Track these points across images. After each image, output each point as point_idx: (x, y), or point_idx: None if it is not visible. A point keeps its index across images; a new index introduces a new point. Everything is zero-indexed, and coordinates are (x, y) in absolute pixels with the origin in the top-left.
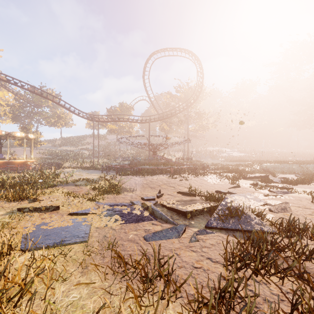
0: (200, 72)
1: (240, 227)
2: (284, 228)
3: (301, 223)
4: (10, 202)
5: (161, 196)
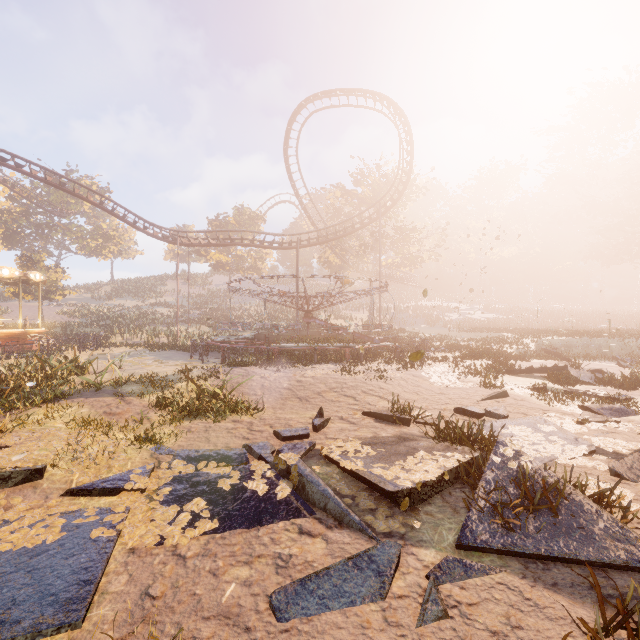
0: (407, 142)
1: (565, 550)
2: None
3: None
4: None
5: (324, 426)
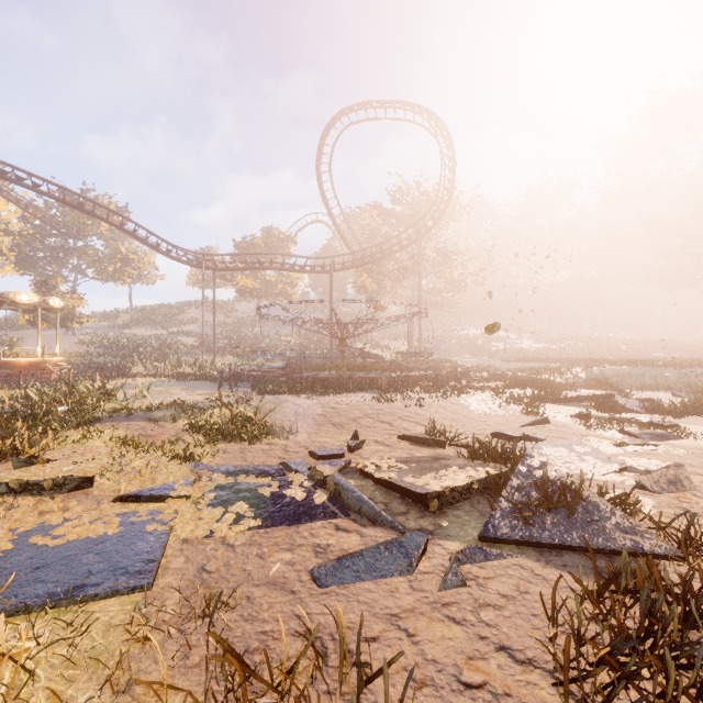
0: (449, 157)
1: (577, 540)
2: (698, 543)
3: None
4: None
5: (360, 448)
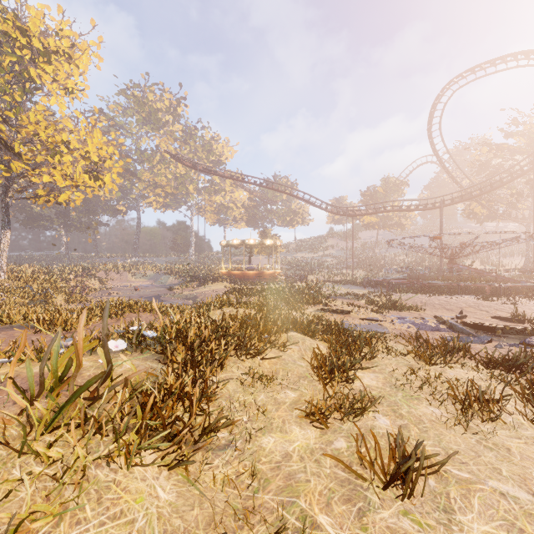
0: None
1: None
2: None
3: None
4: (307, 305)
5: (463, 319)
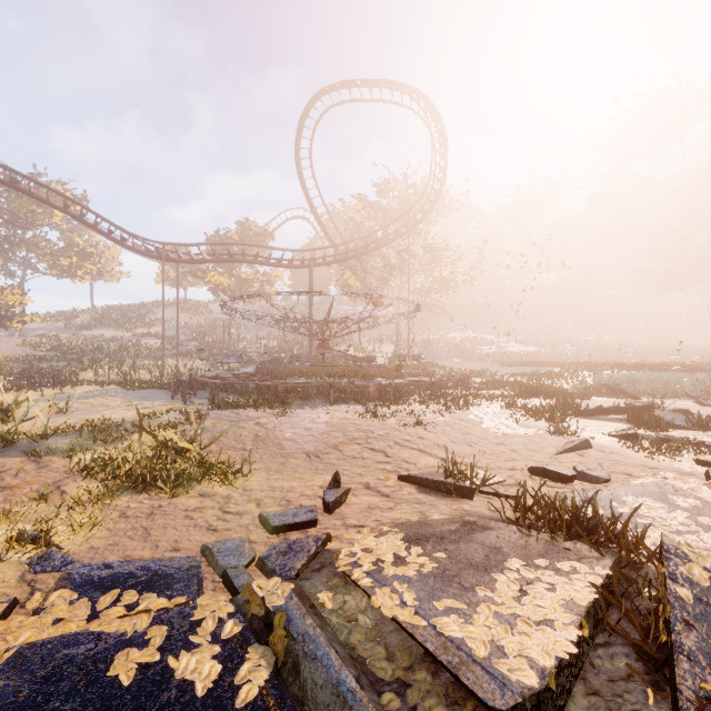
0: (440, 143)
1: None
2: None
3: None
4: None
5: (342, 502)
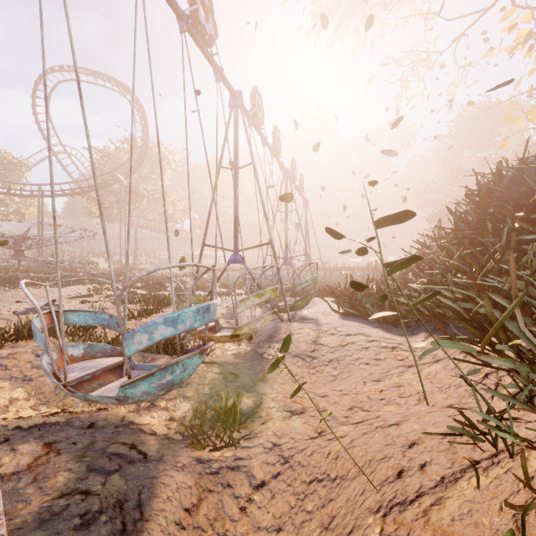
0: (143, 125)
1: None
2: None
3: (10, 320)
4: None
5: None
